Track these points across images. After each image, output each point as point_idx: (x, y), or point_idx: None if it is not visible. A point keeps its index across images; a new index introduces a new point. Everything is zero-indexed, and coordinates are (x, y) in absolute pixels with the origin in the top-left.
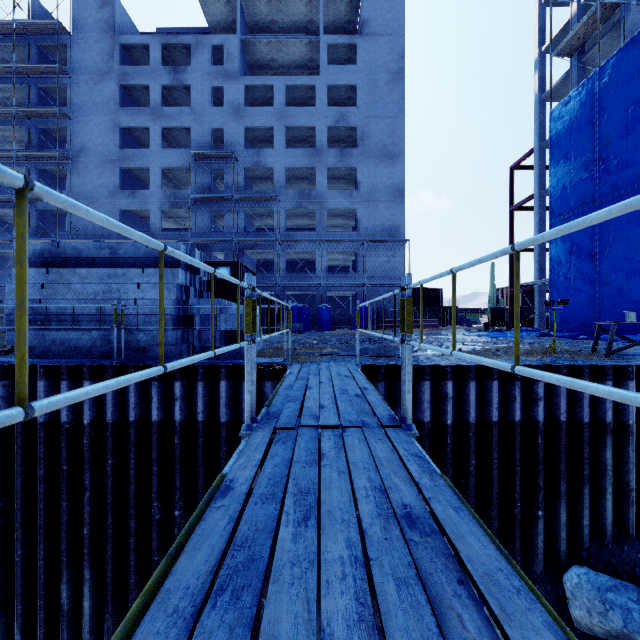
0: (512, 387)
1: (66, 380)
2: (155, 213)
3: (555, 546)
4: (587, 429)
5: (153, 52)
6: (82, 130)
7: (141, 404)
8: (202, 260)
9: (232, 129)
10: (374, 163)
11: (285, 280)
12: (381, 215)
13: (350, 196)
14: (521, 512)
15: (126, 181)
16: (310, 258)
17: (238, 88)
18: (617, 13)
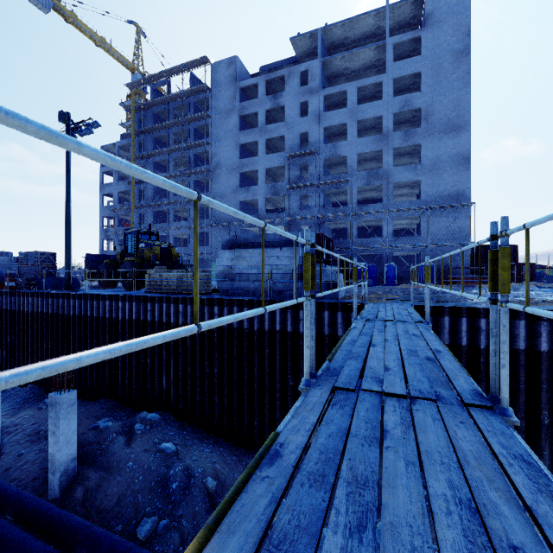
0: (538, 326)
1: (246, 307)
2: (261, 201)
3: None
4: None
5: (260, 88)
6: (218, 151)
7: (282, 322)
8: None
9: (314, 131)
10: (438, 137)
11: (356, 244)
12: (445, 182)
13: (414, 169)
14: (546, 419)
15: (243, 181)
16: (377, 224)
17: (319, 99)
18: None
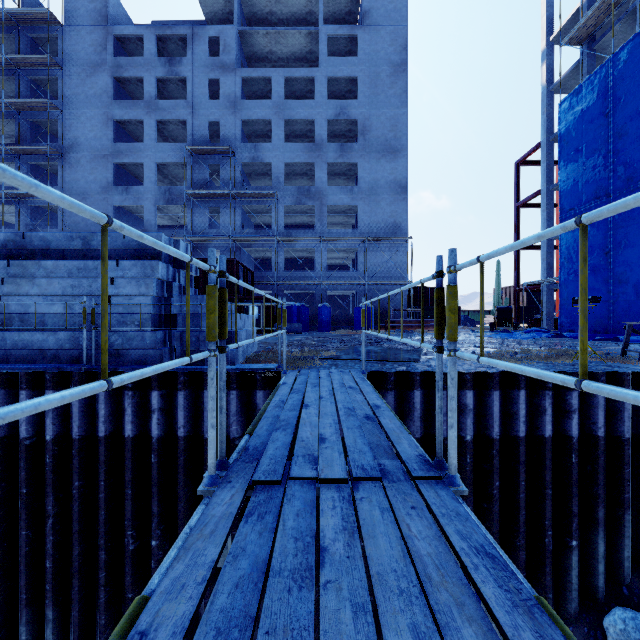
0: (541, 397)
1: (25, 389)
2: (149, 209)
3: (591, 581)
4: (628, 446)
5: (147, 43)
6: (74, 124)
7: (113, 417)
8: (188, 253)
9: (229, 123)
10: (375, 158)
11: (284, 279)
12: (383, 212)
13: (351, 192)
14: (552, 542)
15: (120, 177)
16: (309, 256)
17: (235, 80)
18: (629, 0)
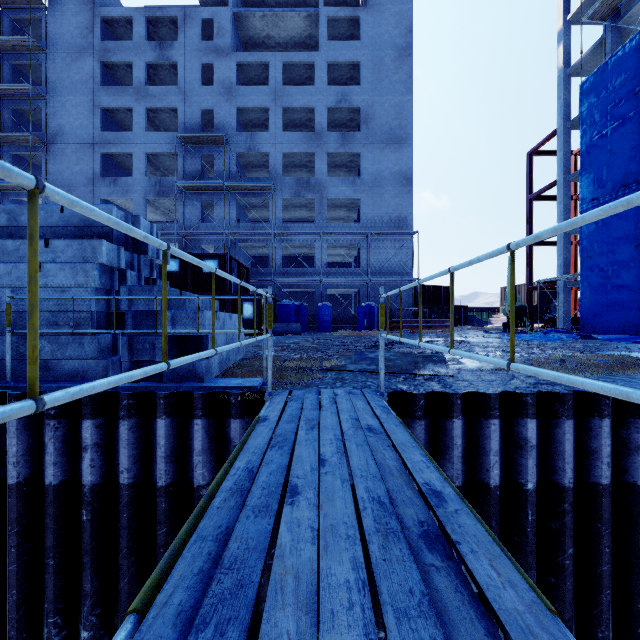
0: (632, 428)
1: None
2: (139, 202)
3: None
4: None
5: (137, 26)
6: (59, 111)
7: (30, 455)
8: (154, 235)
9: (223, 110)
10: (379, 148)
11: (281, 276)
12: (387, 205)
13: (353, 184)
14: None
15: (108, 168)
16: (309, 253)
17: (230, 65)
18: None
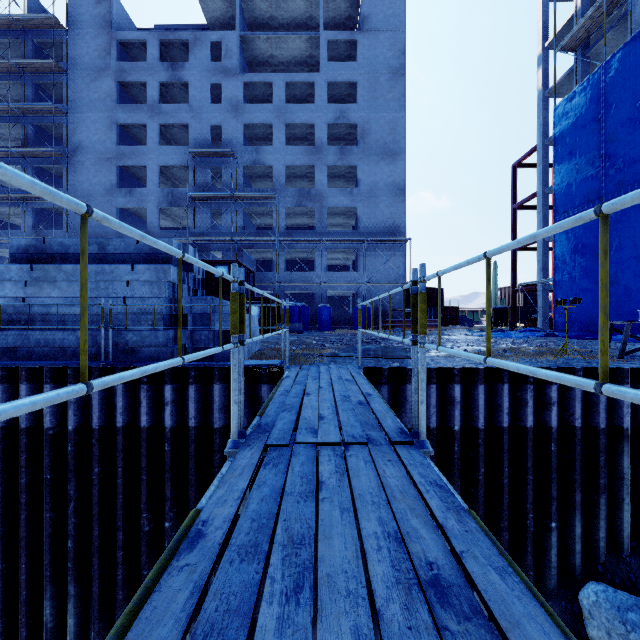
0: (523, 391)
1: (49, 383)
2: (153, 211)
3: (569, 560)
4: (603, 435)
5: (151, 48)
6: (79, 127)
7: (129, 409)
8: (196, 257)
9: (231, 126)
10: (375, 161)
11: (284, 279)
12: (382, 213)
13: (350, 194)
14: (533, 523)
15: (123, 179)
16: (310, 257)
17: (237, 85)
18: (622, 7)
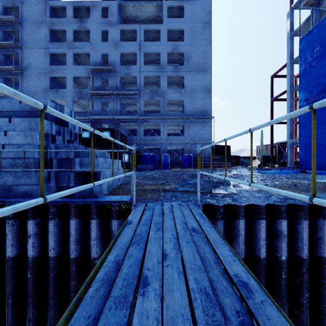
0: None
1: None
2: (69, 102)
3: None
4: None
5: (68, 11)
6: (28, 55)
7: None
8: (72, 117)
9: (113, 54)
10: (194, 73)
11: (143, 140)
12: (198, 103)
13: (180, 92)
14: None
15: (53, 84)
16: (157, 128)
17: (116, 31)
18: None
